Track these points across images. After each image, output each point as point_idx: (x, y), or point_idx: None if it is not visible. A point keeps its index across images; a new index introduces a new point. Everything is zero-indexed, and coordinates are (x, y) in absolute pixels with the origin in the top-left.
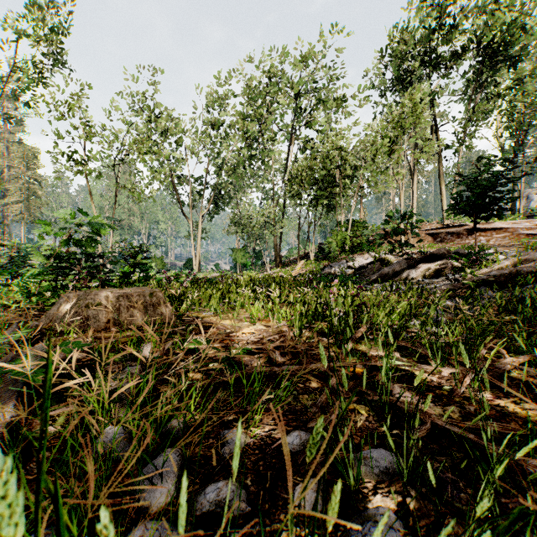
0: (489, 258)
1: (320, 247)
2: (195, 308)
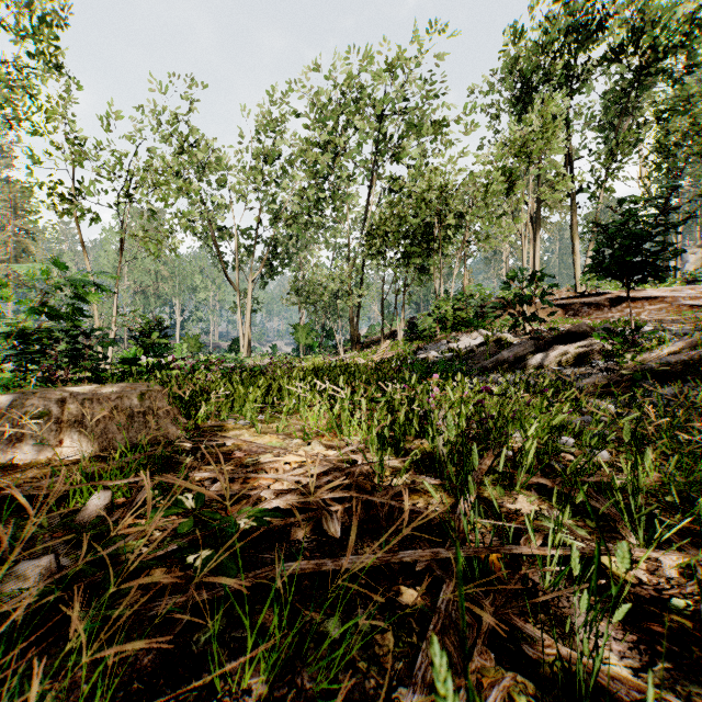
0: (655, 338)
1: (412, 323)
2: (222, 414)
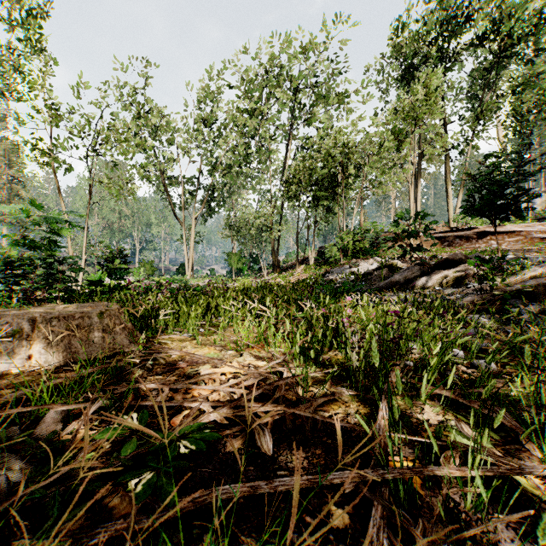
0: (519, 265)
1: (321, 252)
2: (169, 328)
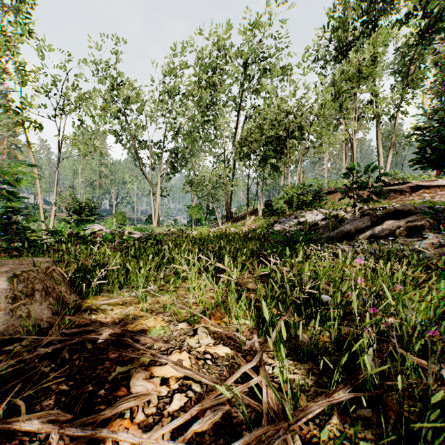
0: None
1: (268, 204)
2: (115, 287)
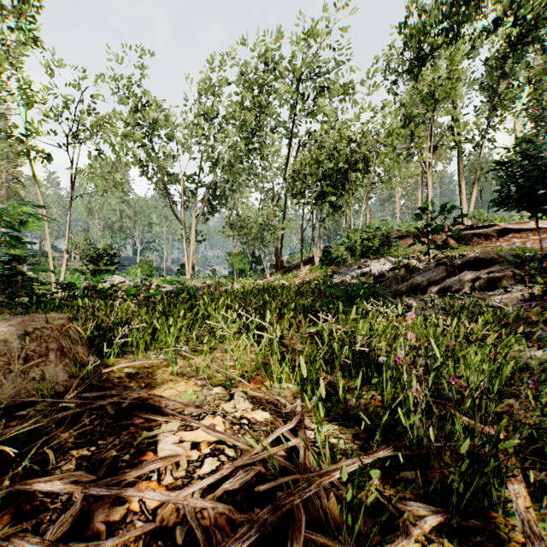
0: None
1: (326, 251)
2: (140, 348)
